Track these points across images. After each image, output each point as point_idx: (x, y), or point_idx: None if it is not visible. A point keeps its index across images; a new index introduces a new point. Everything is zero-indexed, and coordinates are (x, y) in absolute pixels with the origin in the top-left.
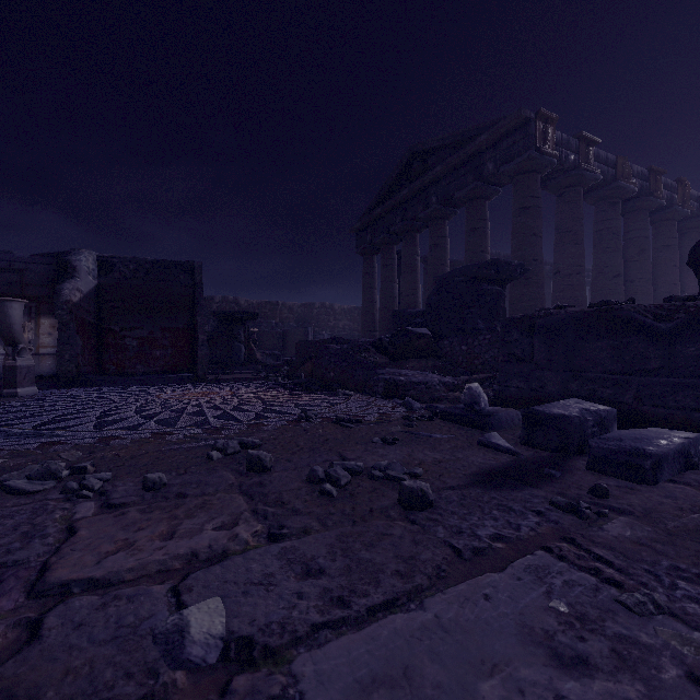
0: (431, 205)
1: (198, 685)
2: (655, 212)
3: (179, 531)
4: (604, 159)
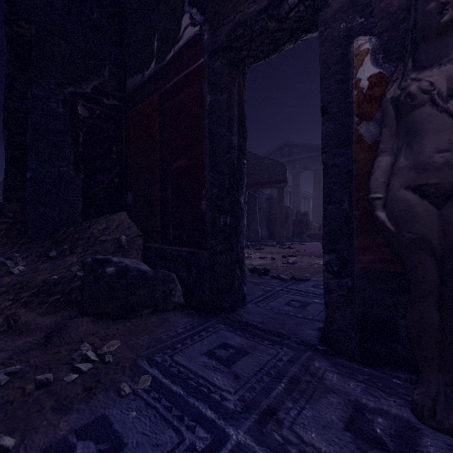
0: (296, 168)
1: None
2: None
3: None
4: None
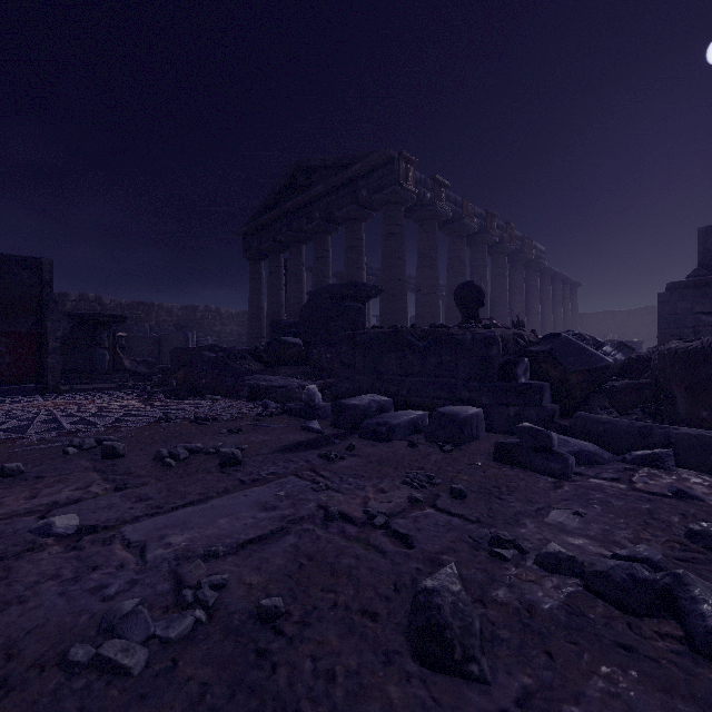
0: (315, 219)
1: (62, 541)
2: (493, 246)
3: (41, 494)
4: (453, 199)
